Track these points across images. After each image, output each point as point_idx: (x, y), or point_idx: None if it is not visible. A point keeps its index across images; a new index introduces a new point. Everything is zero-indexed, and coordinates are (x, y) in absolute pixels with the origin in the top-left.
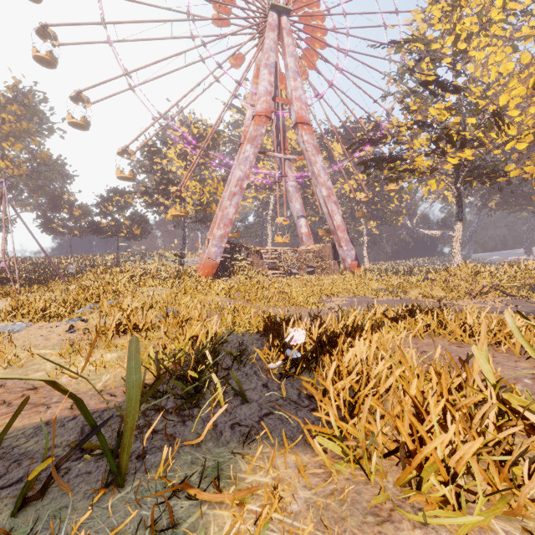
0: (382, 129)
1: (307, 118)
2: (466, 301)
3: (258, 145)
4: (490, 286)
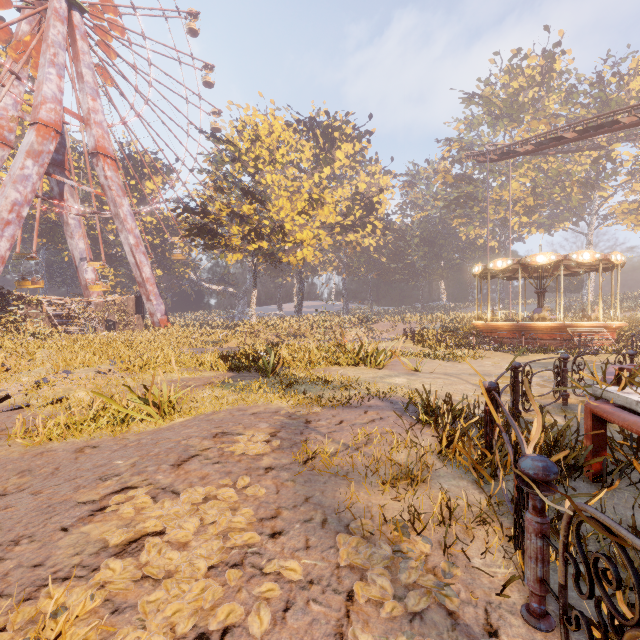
0: (170, 173)
1: (110, 151)
2: None
3: (45, 164)
4: (276, 335)
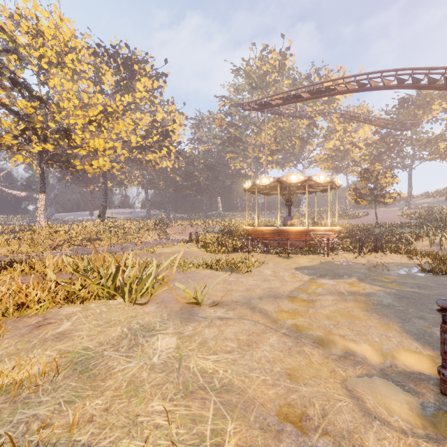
0: None
1: None
2: (48, 252)
3: None
4: (64, 240)
